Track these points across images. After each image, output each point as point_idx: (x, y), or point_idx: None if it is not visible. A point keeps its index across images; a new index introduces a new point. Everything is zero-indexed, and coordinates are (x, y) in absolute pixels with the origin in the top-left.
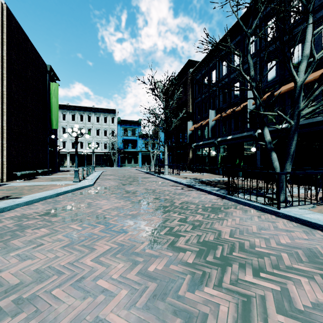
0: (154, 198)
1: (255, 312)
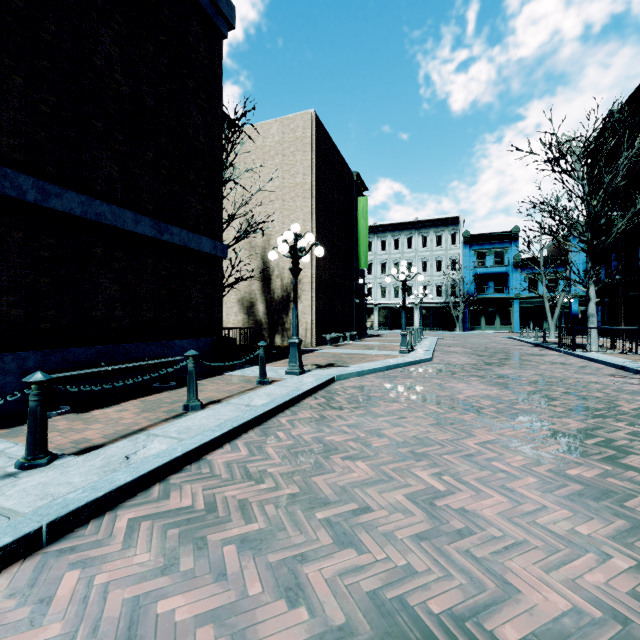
0: (564, 392)
1: None
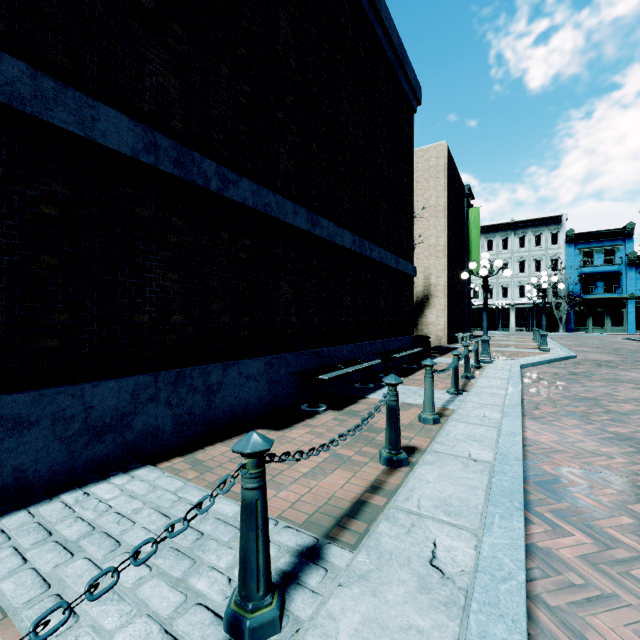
0: None
1: None
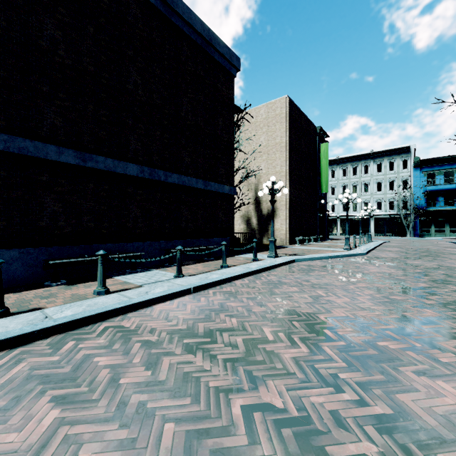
0: (441, 273)
1: (451, 320)
